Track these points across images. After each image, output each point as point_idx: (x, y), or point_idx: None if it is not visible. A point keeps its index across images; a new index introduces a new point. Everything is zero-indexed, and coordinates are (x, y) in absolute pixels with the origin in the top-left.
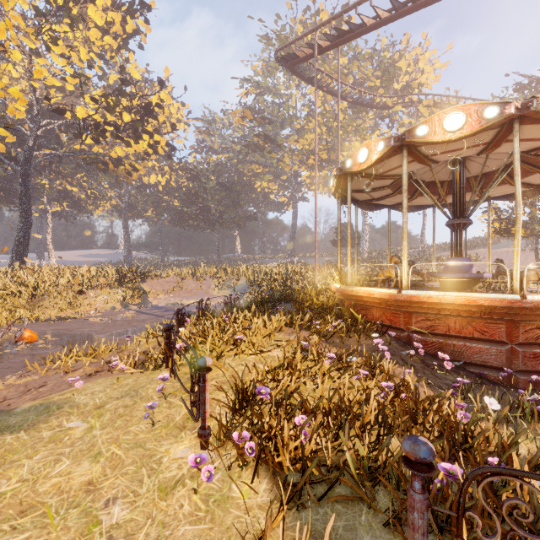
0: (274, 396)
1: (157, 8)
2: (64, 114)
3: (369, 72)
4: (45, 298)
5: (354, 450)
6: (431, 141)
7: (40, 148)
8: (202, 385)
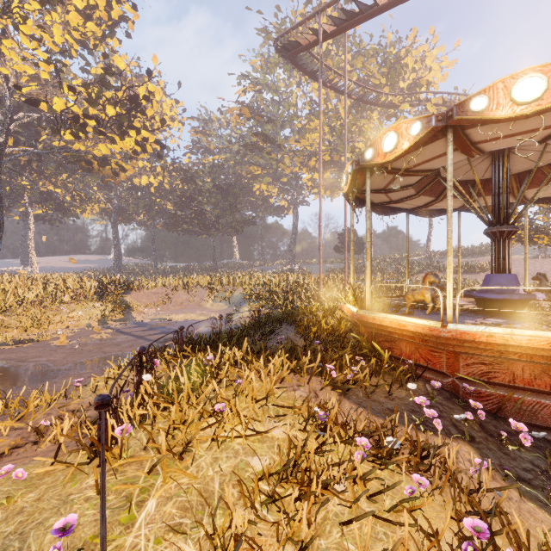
0: None
1: None
2: (38, 105)
3: (374, 68)
4: (6, 315)
5: None
6: (492, 118)
7: (17, 144)
8: None
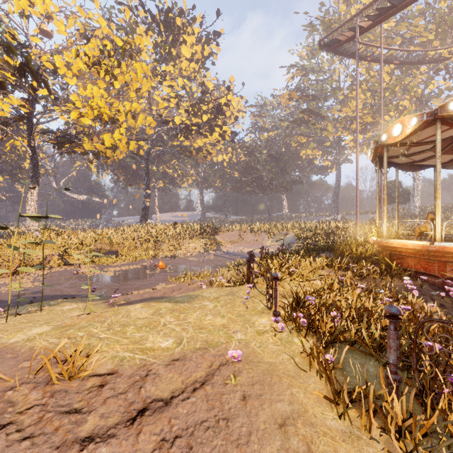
0: (317, 304)
1: (224, 33)
2: (168, 123)
3: (420, 28)
4: (161, 244)
5: (369, 332)
6: None
7: (153, 146)
8: (275, 287)
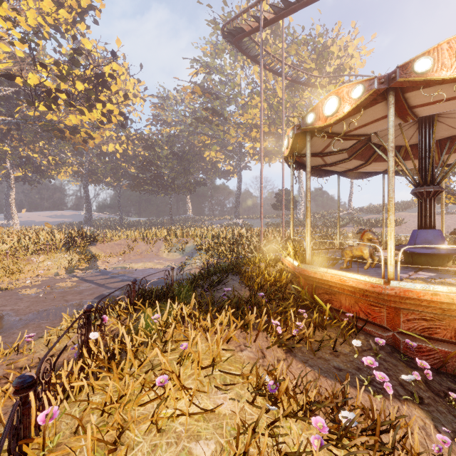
0: None
1: None
2: (14, 79)
3: (305, 55)
4: None
5: None
6: (437, 78)
7: None
8: None
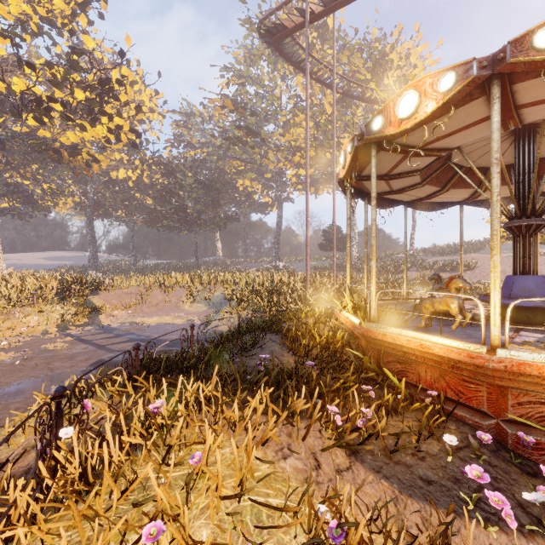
0: None
1: None
2: None
3: (359, 63)
4: None
5: None
6: None
7: None
8: None
